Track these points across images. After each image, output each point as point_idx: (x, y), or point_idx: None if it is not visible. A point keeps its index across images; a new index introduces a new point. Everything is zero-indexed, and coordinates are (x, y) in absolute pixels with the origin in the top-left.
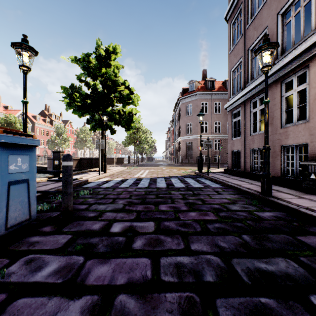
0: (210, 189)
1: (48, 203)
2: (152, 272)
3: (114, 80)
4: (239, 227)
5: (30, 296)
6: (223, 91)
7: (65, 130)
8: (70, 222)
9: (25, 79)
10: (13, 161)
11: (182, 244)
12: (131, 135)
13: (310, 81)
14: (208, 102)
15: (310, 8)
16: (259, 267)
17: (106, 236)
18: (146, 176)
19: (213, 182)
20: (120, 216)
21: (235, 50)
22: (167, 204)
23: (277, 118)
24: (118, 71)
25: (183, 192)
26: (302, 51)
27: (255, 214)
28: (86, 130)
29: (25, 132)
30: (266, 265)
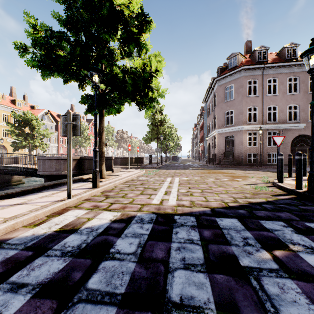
0: None
1: None
2: None
3: None
4: None
5: None
6: (282, 62)
7: (86, 128)
8: None
9: None
10: None
11: None
12: (153, 128)
13: None
14: (258, 79)
15: None
16: None
17: None
18: (179, 202)
19: None
20: None
21: None
22: None
23: None
24: None
25: None
26: None
27: None
28: (109, 128)
29: None
30: None
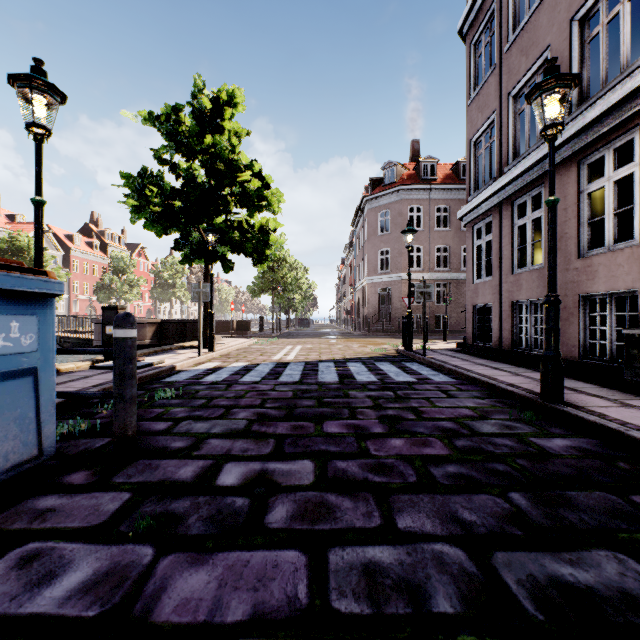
0: (430, 386)
1: (87, 417)
2: (311, 588)
3: (230, 159)
4: (500, 474)
5: None
6: (453, 184)
7: (132, 264)
8: (130, 461)
9: (40, 154)
10: None
11: (377, 516)
12: (266, 273)
13: None
14: (423, 206)
15: (634, 12)
16: (557, 574)
17: (207, 495)
18: (296, 358)
19: (436, 371)
20: (239, 446)
21: (481, 97)
22: (340, 420)
23: (571, 238)
24: (238, 142)
25: (375, 392)
26: (626, 95)
27: (531, 443)
28: (175, 263)
29: (39, 266)
30: (573, 570)
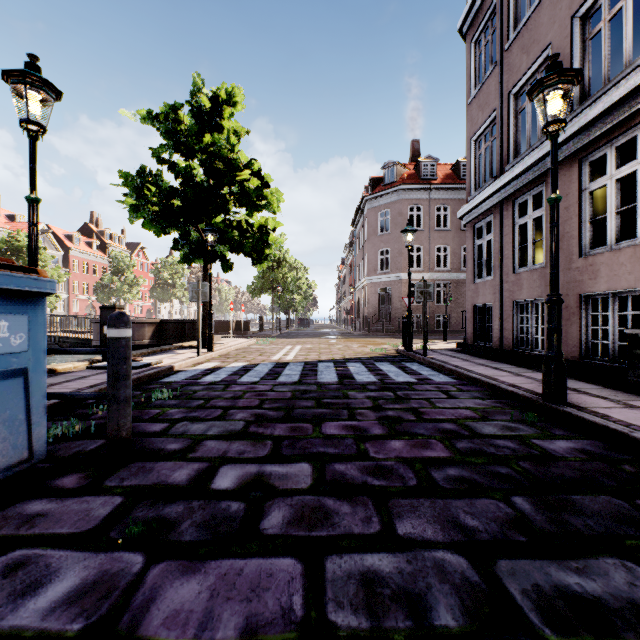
0: (430, 386)
1: (82, 418)
2: (306, 598)
3: (229, 158)
4: (503, 478)
5: None
6: (454, 184)
7: (132, 264)
8: (124, 464)
9: (34, 151)
10: None
11: (376, 521)
12: (266, 273)
13: None
14: (423, 206)
15: (635, 11)
16: (564, 584)
17: (201, 499)
18: (295, 358)
19: (436, 371)
20: (236, 448)
21: (481, 95)
22: (339, 421)
23: (572, 237)
24: (237, 141)
25: (375, 393)
26: (629, 92)
27: (534, 445)
28: (175, 263)
29: (33, 265)
30: (580, 580)
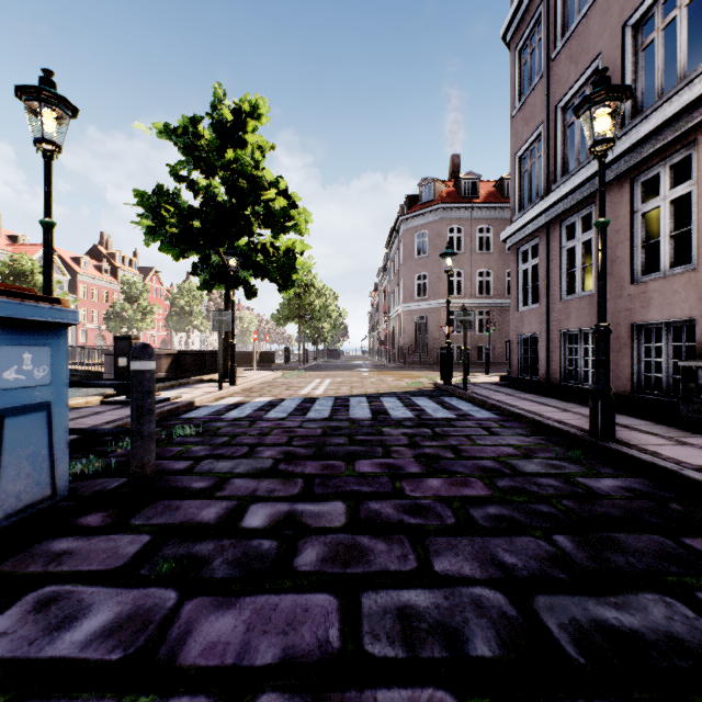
0: (471, 423)
1: (101, 455)
2: (343, 631)
3: (253, 176)
4: (544, 516)
5: (41, 698)
6: (497, 202)
7: (146, 290)
8: (149, 502)
9: (49, 172)
10: (11, 361)
11: (412, 559)
12: (292, 299)
13: (700, 176)
14: (464, 227)
15: (694, 15)
16: (601, 618)
17: (232, 537)
18: (325, 393)
19: (477, 406)
20: (265, 487)
21: (527, 108)
22: (374, 459)
23: (624, 262)
24: (262, 157)
25: (411, 430)
26: (683, 107)
27: (578, 483)
28: (192, 288)
29: (48, 293)
30: (618, 614)
